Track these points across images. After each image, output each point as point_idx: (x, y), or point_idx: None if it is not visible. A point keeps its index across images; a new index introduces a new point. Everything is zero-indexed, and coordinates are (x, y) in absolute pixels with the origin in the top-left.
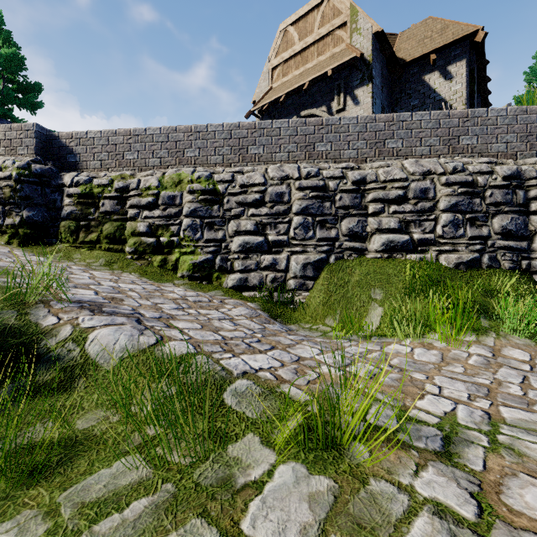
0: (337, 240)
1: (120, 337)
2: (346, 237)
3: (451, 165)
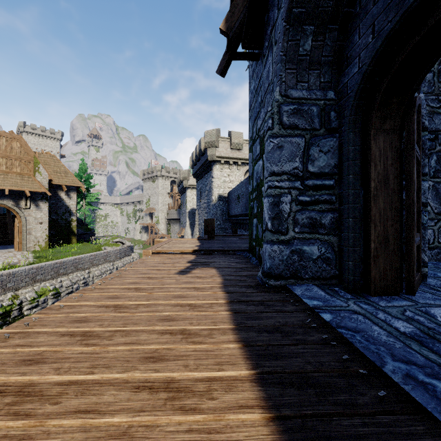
0: None
1: None
2: None
3: (109, 268)
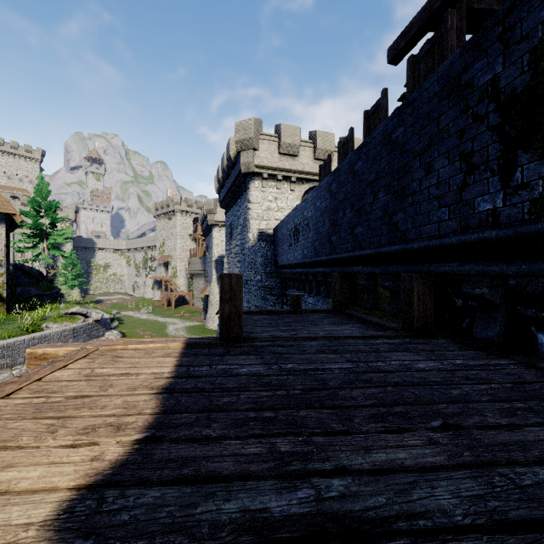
0: None
1: None
2: None
3: None
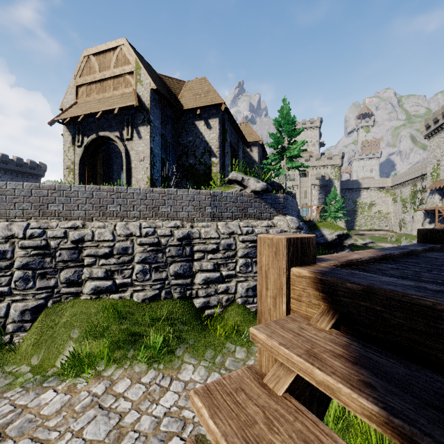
0: (57, 287)
1: None
2: (64, 285)
3: (145, 231)
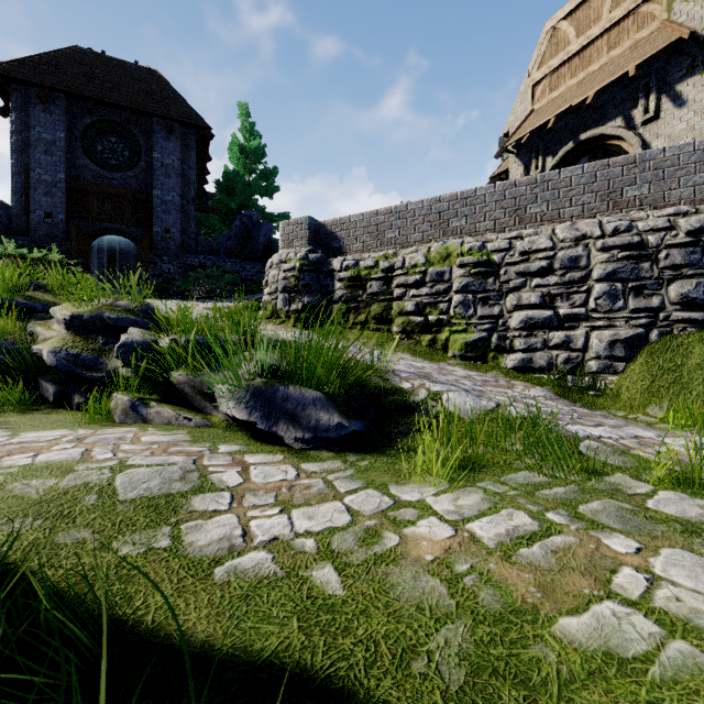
0: (662, 310)
1: (466, 400)
2: (676, 306)
3: None
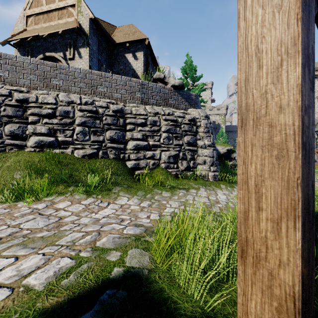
0: (1, 138)
1: None
2: (8, 137)
3: (85, 100)
